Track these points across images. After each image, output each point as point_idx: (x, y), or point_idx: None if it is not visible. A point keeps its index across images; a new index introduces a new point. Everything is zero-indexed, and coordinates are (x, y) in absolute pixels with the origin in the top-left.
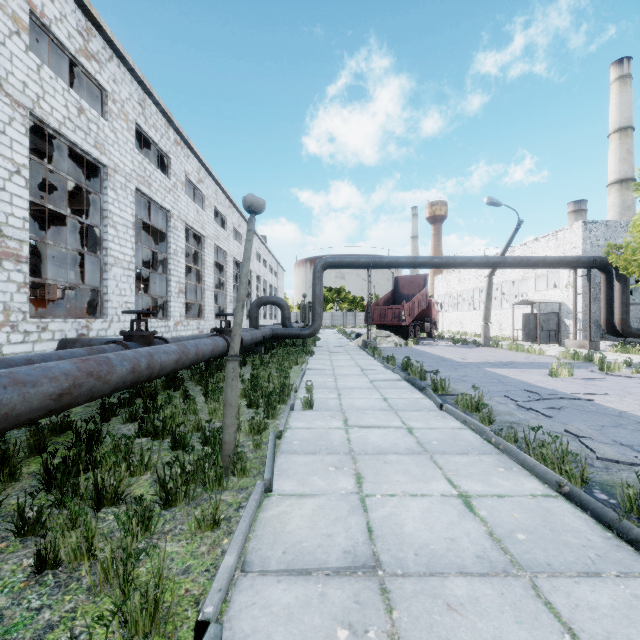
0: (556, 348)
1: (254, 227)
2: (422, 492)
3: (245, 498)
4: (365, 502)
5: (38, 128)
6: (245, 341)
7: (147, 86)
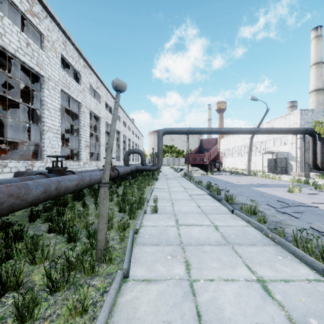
0: (286, 176)
1: (119, 100)
2: (231, 277)
3: (109, 283)
4: (193, 287)
5: (3, 53)
6: (120, 173)
7: (67, 34)
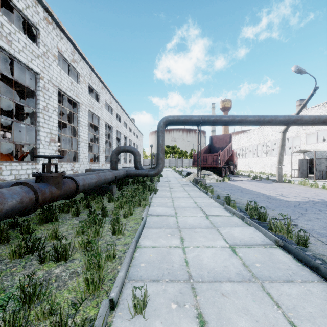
0: None
1: None
2: None
3: None
4: None
5: None
6: (85, 185)
7: None
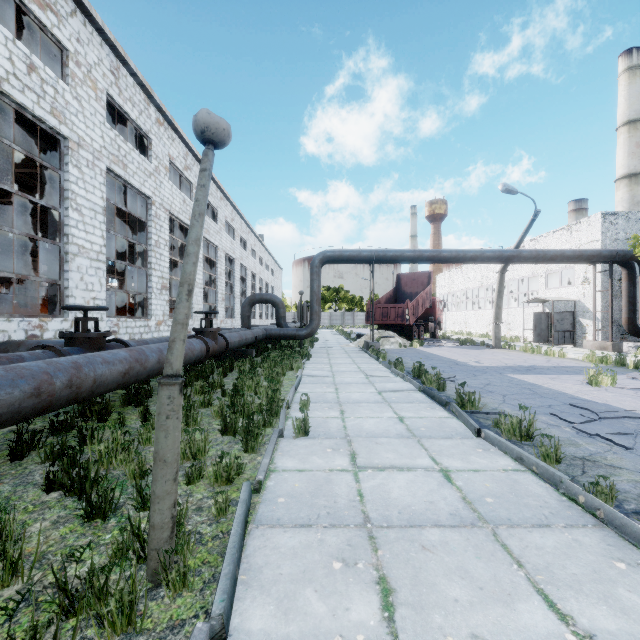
0: (573, 350)
1: (211, 166)
2: (509, 637)
3: None
4: None
5: None
6: (231, 343)
7: (120, 52)
